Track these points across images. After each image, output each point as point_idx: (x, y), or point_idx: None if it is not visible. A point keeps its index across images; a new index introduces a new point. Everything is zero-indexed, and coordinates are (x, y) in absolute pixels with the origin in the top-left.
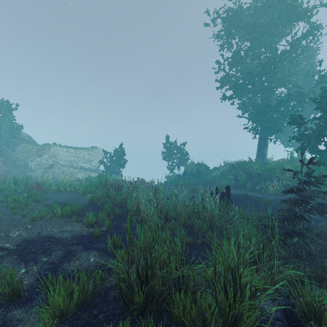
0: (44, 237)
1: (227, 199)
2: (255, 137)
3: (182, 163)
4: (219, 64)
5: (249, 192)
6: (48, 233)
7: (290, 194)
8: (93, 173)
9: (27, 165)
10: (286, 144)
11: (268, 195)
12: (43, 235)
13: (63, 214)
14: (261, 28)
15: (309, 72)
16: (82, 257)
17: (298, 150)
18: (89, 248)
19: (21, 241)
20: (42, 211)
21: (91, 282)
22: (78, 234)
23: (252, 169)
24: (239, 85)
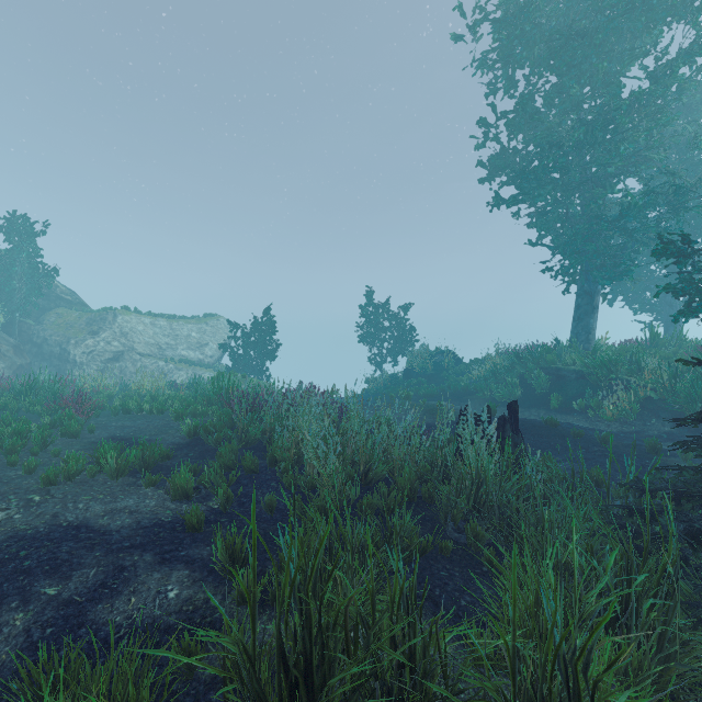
0: (65, 528)
1: (512, 434)
2: (567, 291)
3: (401, 349)
4: (486, 126)
5: (557, 415)
6: (78, 515)
7: (656, 421)
8: (207, 371)
9: (66, 355)
10: (638, 307)
11: (602, 423)
12: (63, 521)
13: (121, 467)
14: (584, 40)
15: (696, 139)
16: (148, 587)
17: (677, 317)
18: (171, 558)
19: (4, 539)
20: (70, 461)
21: (147, 681)
22: (151, 519)
23: (562, 364)
24: (533, 171)
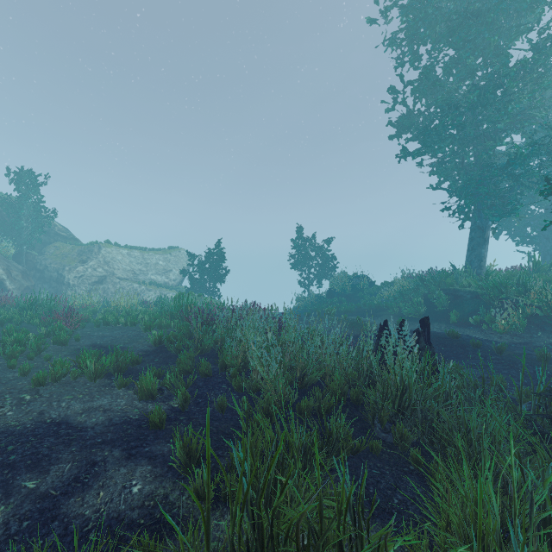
0: (49, 424)
1: (425, 345)
2: (462, 226)
3: (325, 274)
4: (394, 92)
5: (456, 328)
6: (61, 413)
7: (541, 333)
8: (171, 292)
9: (62, 278)
10: (520, 240)
11: (495, 335)
12: (48, 418)
13: (98, 371)
14: (478, 19)
15: None
16: (115, 482)
17: None
18: (136, 454)
19: None
20: (56, 366)
21: None
22: (121, 416)
23: (459, 286)
24: (434, 128)
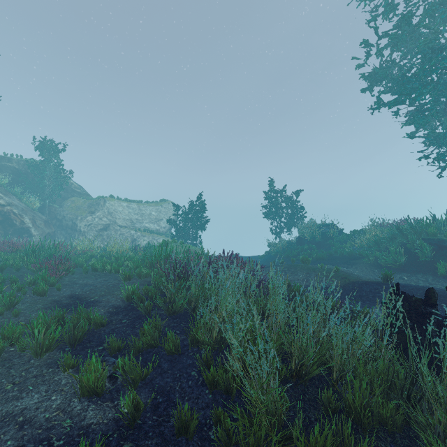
0: None
1: None
2: (440, 175)
3: (294, 223)
4: (367, 46)
5: (446, 281)
6: None
7: None
8: (161, 237)
9: (75, 226)
10: None
11: None
12: None
13: (43, 346)
14: None
15: None
16: None
17: None
18: None
19: None
20: None
21: None
22: (39, 439)
23: (444, 236)
24: (414, 75)
